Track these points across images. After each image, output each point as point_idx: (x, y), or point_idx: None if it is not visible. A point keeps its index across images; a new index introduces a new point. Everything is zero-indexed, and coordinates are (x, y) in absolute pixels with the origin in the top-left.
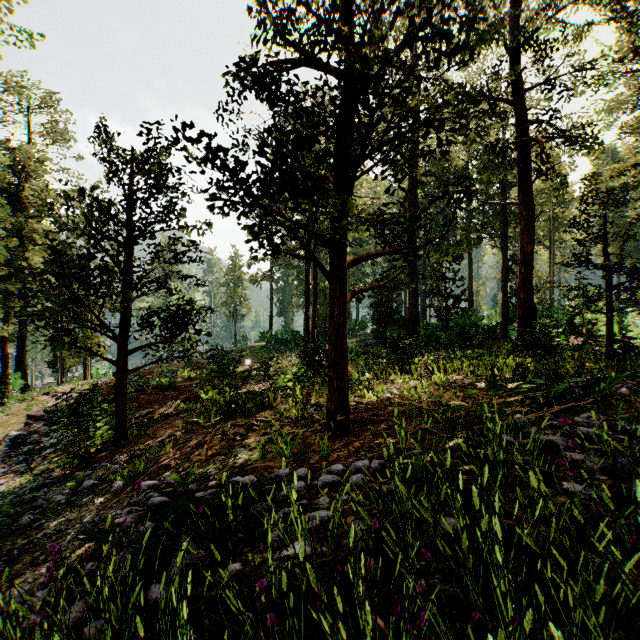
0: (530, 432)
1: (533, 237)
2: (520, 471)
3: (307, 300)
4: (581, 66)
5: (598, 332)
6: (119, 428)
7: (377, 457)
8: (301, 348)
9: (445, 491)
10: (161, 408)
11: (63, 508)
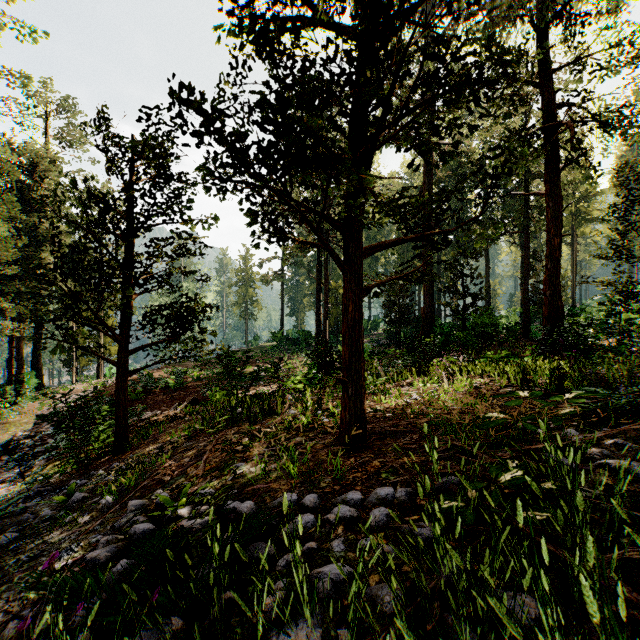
0: (591, 453)
1: (560, 230)
2: (635, 536)
3: (318, 299)
4: (614, 45)
5: (637, 332)
6: (119, 432)
7: (402, 483)
8: (312, 348)
9: (530, 575)
10: (168, 410)
11: (47, 525)
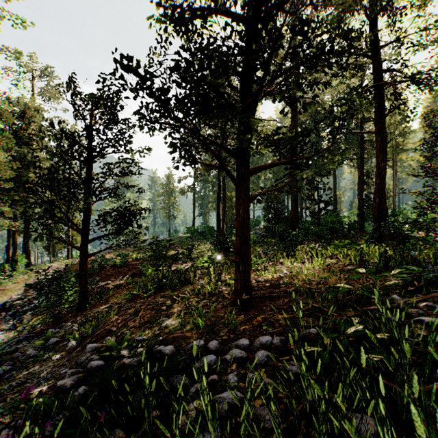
0: (410, 312)
1: (385, 157)
2: None
3: (219, 205)
4: (422, 29)
5: None
6: (82, 296)
7: (278, 333)
8: (214, 238)
9: (372, 404)
10: (115, 280)
11: (31, 361)
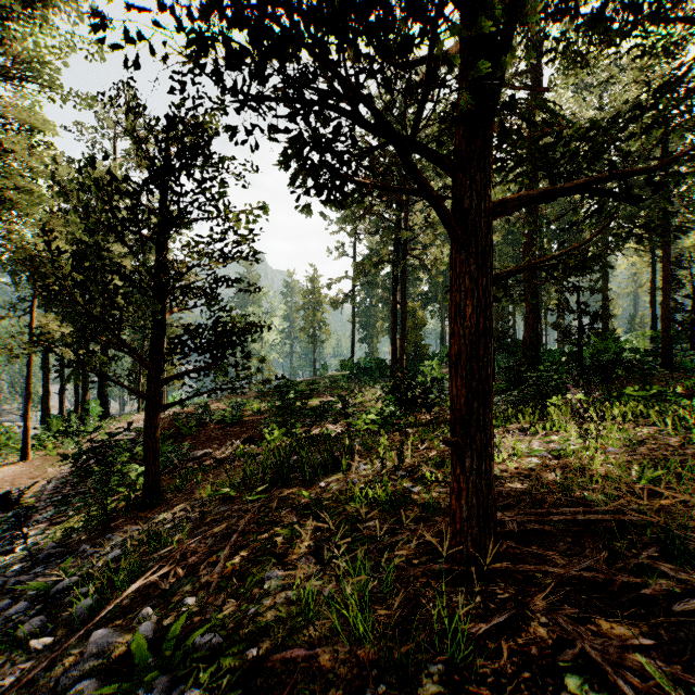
0: None
1: None
2: None
3: (394, 322)
4: None
5: None
6: (148, 482)
7: None
8: (387, 379)
9: None
10: (220, 448)
11: (7, 634)
